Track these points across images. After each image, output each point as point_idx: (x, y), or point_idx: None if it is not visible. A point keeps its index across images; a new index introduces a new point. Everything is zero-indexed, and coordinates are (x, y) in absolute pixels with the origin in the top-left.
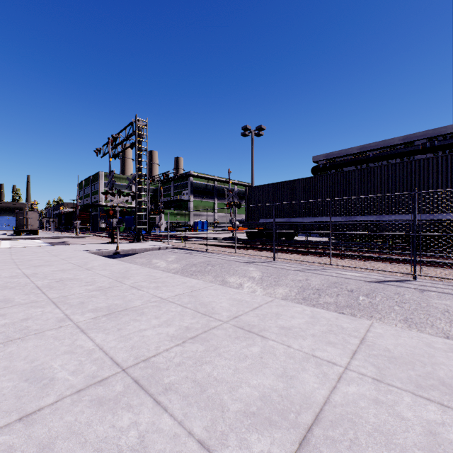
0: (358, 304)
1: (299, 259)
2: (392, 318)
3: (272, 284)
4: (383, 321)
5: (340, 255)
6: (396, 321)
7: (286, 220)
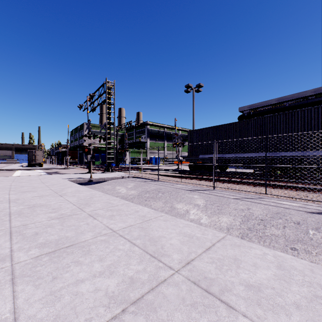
0: (310, 239)
1: (235, 188)
2: None
3: (216, 212)
4: None
5: (272, 185)
6: None
7: (220, 156)
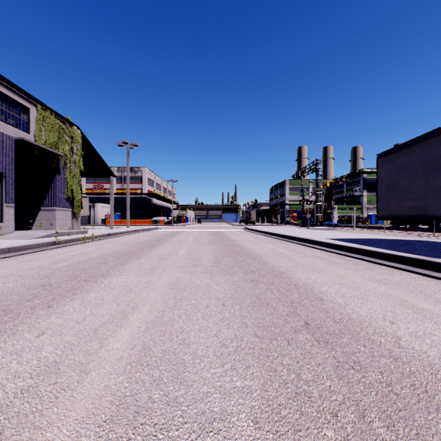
0: None
1: (398, 232)
2: None
3: None
4: None
5: (421, 230)
6: None
7: None
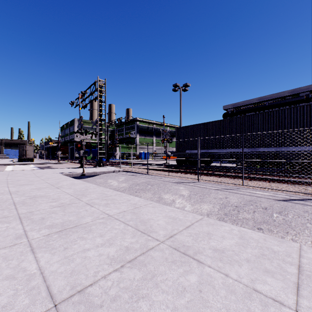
0: (273, 221)
1: (217, 180)
2: (307, 235)
3: (198, 201)
4: (299, 238)
5: (249, 177)
6: (311, 238)
7: (205, 151)
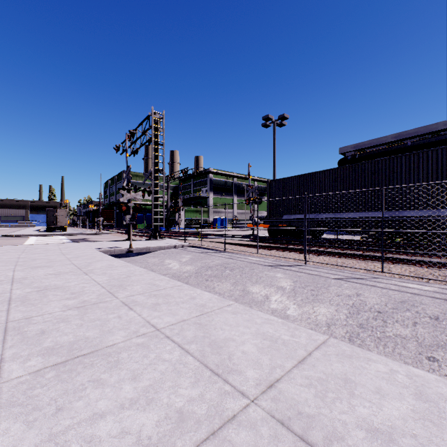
0: None
1: (336, 263)
2: None
3: (310, 299)
4: None
5: (391, 259)
6: None
7: (314, 216)
